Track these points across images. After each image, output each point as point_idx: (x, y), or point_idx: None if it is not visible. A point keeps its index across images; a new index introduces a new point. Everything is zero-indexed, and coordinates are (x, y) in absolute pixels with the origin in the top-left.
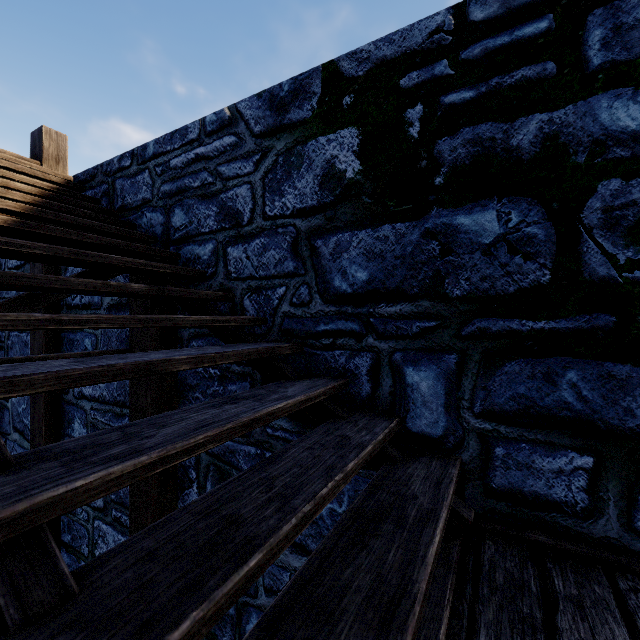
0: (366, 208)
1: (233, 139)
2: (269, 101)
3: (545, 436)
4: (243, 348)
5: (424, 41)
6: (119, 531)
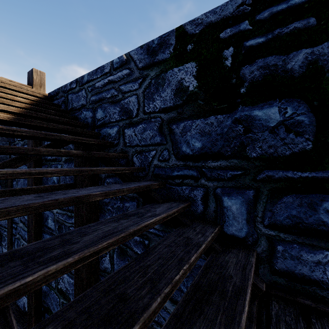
0: (200, 107)
1: (127, 71)
2: (147, 50)
3: (309, 241)
4: (132, 186)
5: (234, 11)
6: (70, 277)
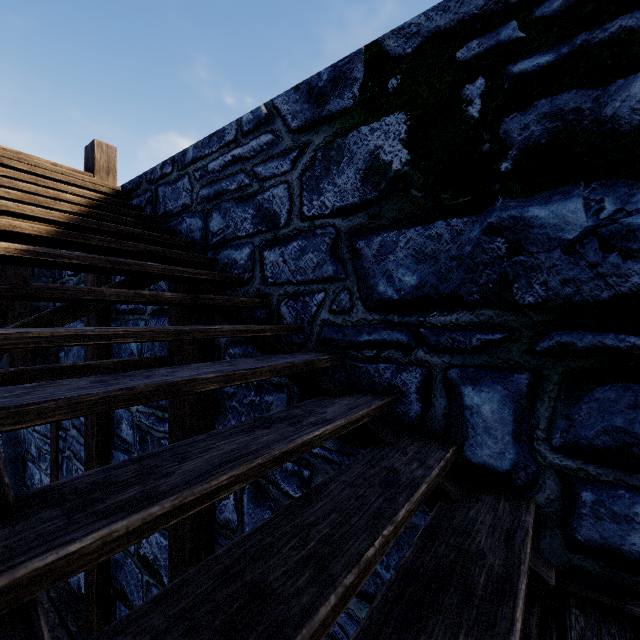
0: (415, 203)
1: (270, 137)
2: (307, 93)
3: None
4: (278, 362)
5: (486, 3)
6: (161, 534)
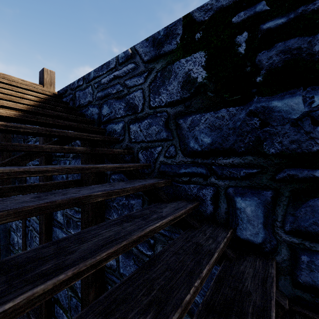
0: (210, 99)
1: (133, 65)
2: (152, 42)
3: None
4: (136, 184)
5: None
6: None
